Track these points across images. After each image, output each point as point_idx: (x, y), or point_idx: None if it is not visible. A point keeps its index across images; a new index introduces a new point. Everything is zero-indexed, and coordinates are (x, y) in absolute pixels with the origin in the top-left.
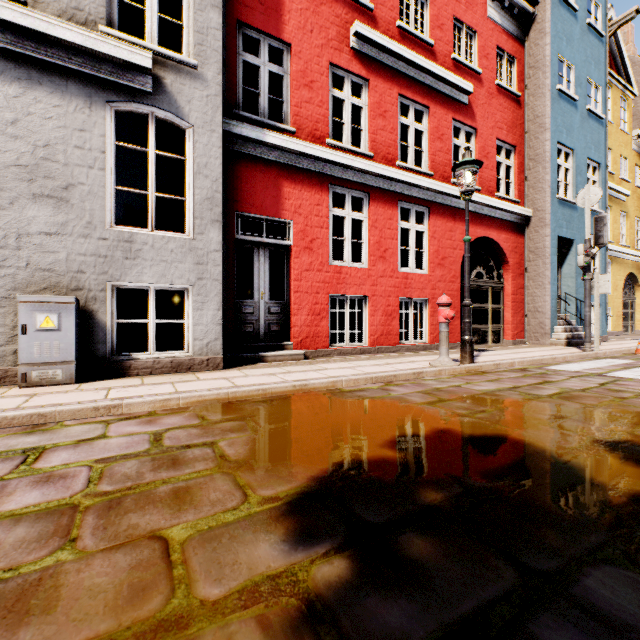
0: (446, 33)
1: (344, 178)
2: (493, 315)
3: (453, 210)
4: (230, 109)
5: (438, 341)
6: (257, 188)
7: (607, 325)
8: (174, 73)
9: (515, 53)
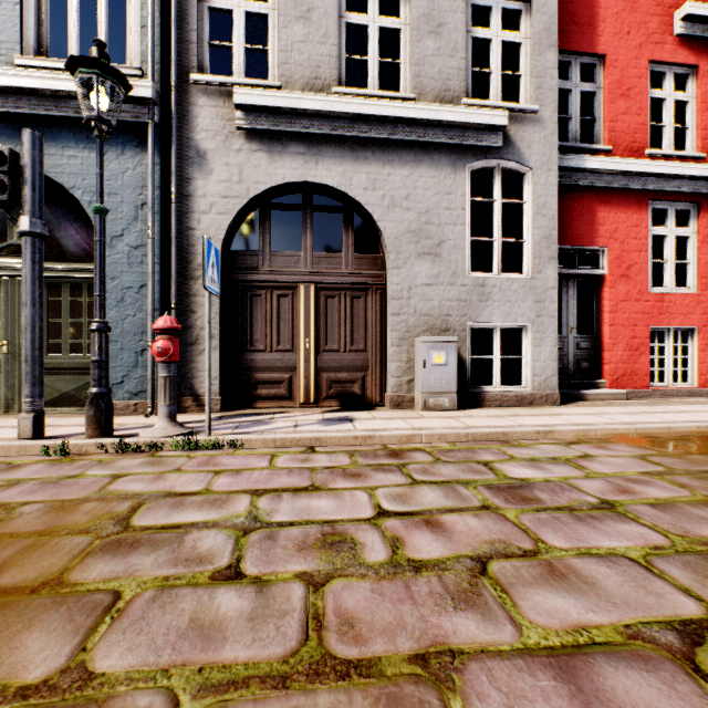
0: None
1: (668, 190)
2: None
3: None
4: None
5: None
6: (570, 218)
7: None
8: (516, 123)
9: None
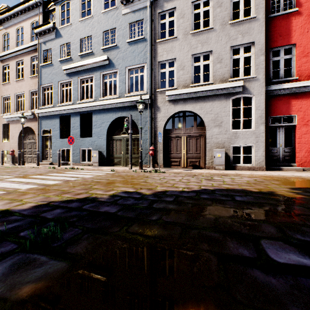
0: None
1: None
2: None
3: None
4: (266, 81)
5: None
6: (278, 106)
7: None
8: (248, 82)
9: None
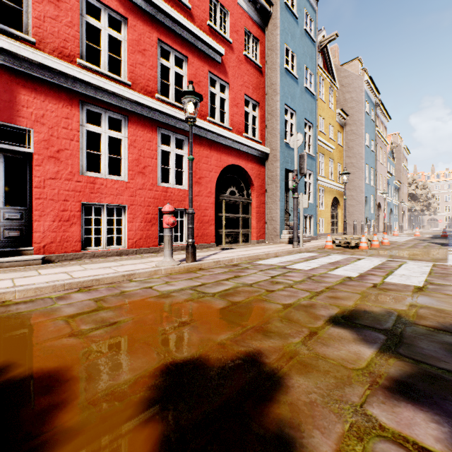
0: (203, 3)
1: (98, 98)
2: (243, 222)
3: (209, 141)
4: None
5: (196, 242)
6: None
7: (322, 229)
8: None
9: (259, 36)
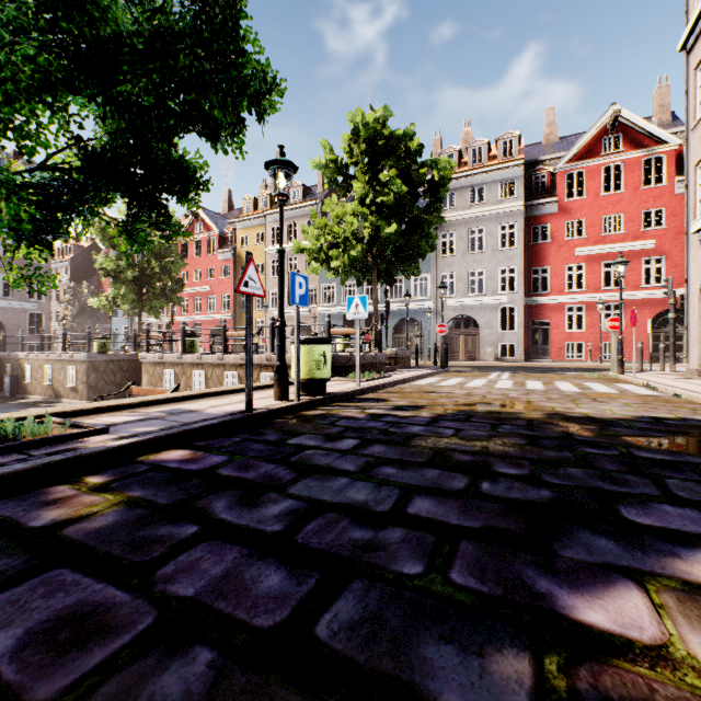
0: (636, 221)
1: (571, 302)
2: None
3: (642, 300)
4: (528, 293)
5: (630, 360)
6: (537, 313)
7: None
8: (512, 296)
9: None
